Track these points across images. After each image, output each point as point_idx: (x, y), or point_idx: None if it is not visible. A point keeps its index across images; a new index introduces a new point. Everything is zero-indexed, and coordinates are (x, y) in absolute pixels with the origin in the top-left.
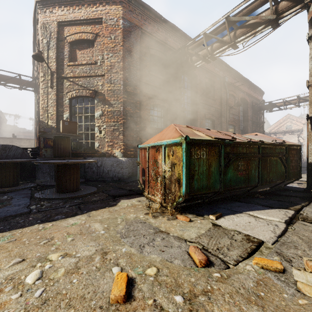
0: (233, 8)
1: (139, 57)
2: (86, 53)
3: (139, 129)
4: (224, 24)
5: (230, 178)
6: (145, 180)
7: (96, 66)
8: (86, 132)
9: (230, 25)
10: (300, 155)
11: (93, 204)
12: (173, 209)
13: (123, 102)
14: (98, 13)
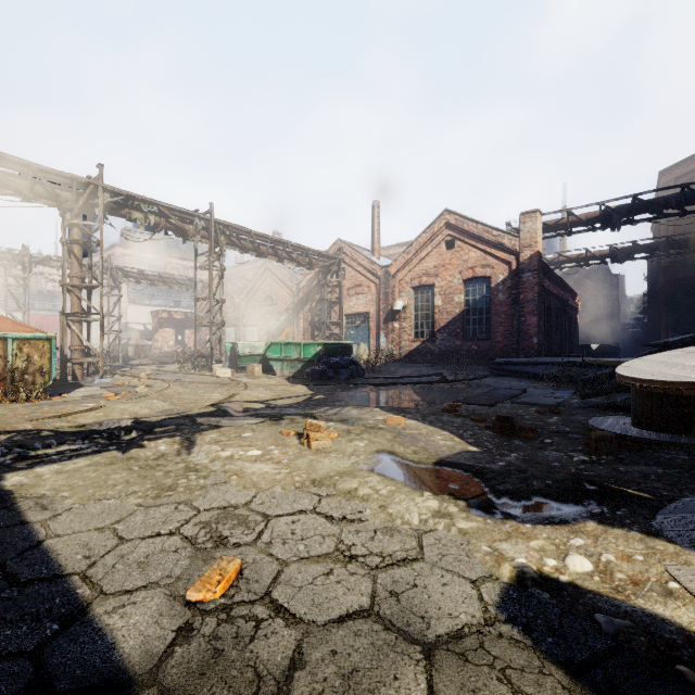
0: None
1: None
2: None
3: None
4: None
5: None
6: None
7: None
8: None
9: None
10: None
11: None
12: (43, 394)
13: None
14: None
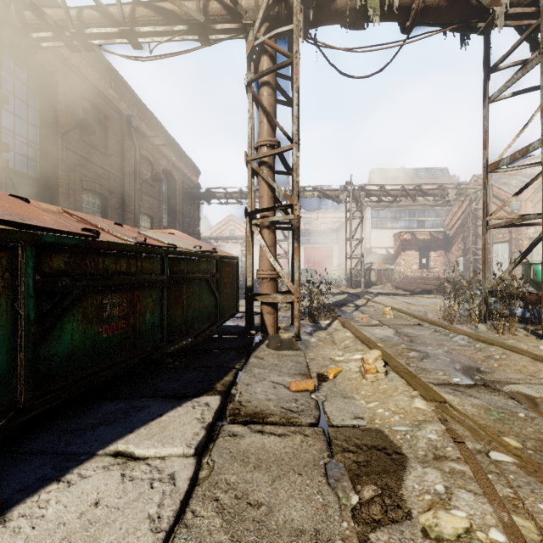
0: None
1: None
2: None
3: None
4: None
5: (72, 350)
6: None
7: None
8: None
9: None
10: (237, 275)
11: None
12: None
13: None
14: None
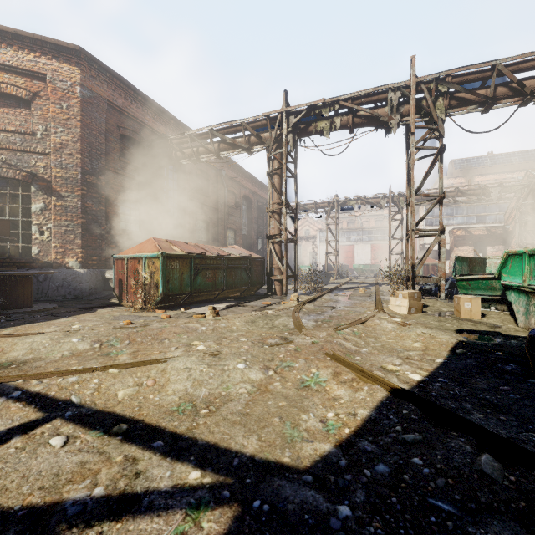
0: (216, 124)
1: (105, 138)
2: (13, 114)
3: (105, 232)
4: (208, 133)
5: (200, 283)
6: (122, 290)
7: (35, 138)
8: (13, 231)
9: (214, 136)
10: (263, 266)
11: (68, 313)
12: (153, 306)
13: (82, 196)
14: (39, 66)
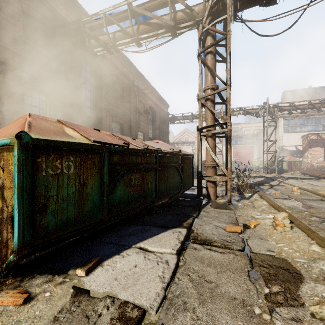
0: None
1: None
2: None
3: None
4: (126, 11)
5: (120, 198)
6: None
7: None
8: None
9: (133, 15)
10: (192, 164)
11: None
12: None
13: None
14: None
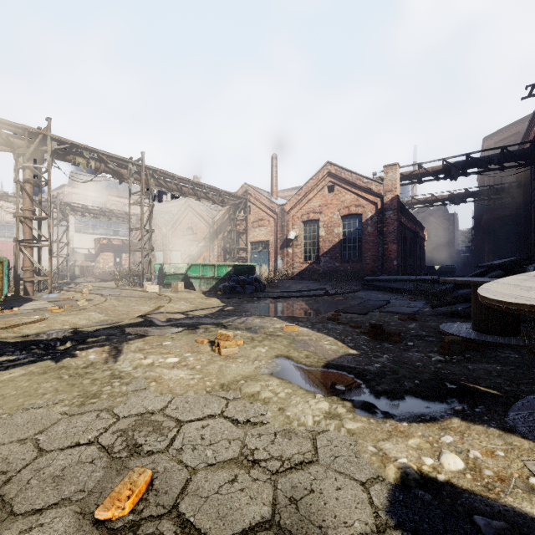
0: None
1: None
2: None
3: None
4: None
5: None
6: None
7: None
8: None
9: None
10: None
11: None
12: None
13: None
14: None
